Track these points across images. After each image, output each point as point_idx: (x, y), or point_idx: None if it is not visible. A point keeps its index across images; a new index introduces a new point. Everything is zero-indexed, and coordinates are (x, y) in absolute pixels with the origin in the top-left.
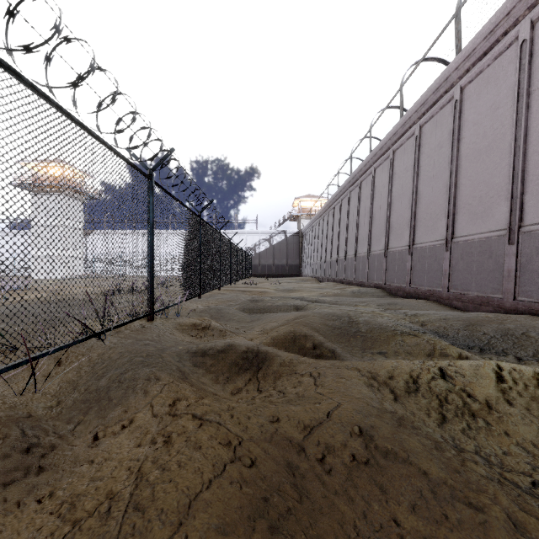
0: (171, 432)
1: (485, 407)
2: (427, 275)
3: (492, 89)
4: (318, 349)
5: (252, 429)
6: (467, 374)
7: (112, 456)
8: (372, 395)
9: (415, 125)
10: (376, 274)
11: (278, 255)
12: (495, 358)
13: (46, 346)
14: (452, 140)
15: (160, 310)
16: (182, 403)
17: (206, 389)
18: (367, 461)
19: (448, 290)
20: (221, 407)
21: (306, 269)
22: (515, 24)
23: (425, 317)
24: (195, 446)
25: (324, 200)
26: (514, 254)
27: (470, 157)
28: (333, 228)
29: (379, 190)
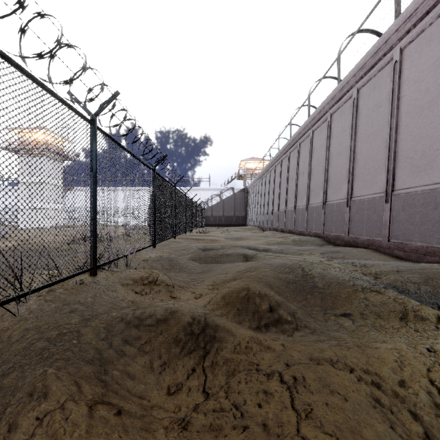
0: None
1: None
2: (366, 226)
3: (435, 46)
4: (276, 312)
5: None
6: None
7: None
8: (394, 436)
9: (353, 88)
10: (315, 225)
11: (227, 208)
12: None
13: None
14: (392, 98)
15: (106, 263)
16: None
17: (132, 389)
18: None
19: (388, 240)
20: None
21: (251, 220)
22: None
23: (377, 268)
24: None
25: (266, 161)
26: None
27: (411, 114)
28: (274, 185)
29: (317, 150)
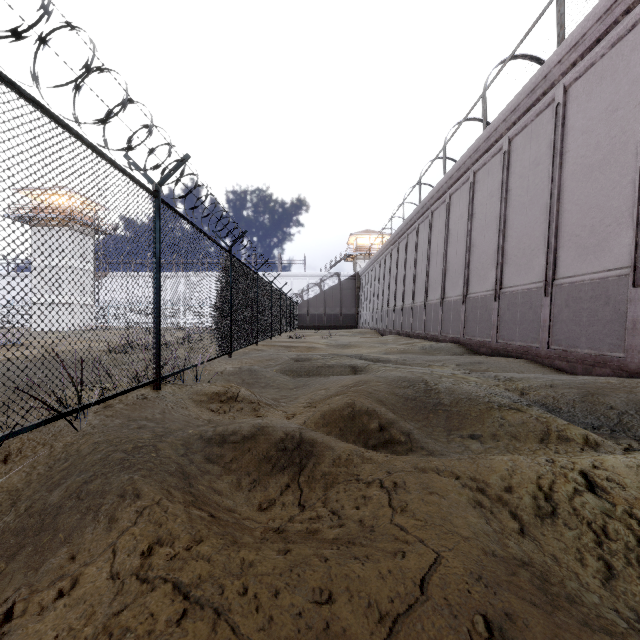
0: (126, 629)
1: None
2: (519, 327)
3: (608, 86)
4: (387, 431)
5: (280, 624)
6: (628, 484)
7: None
8: (486, 527)
9: (503, 138)
10: (452, 326)
11: (330, 303)
12: (636, 444)
13: None
14: (553, 154)
15: (171, 374)
16: (162, 553)
17: (220, 503)
18: None
19: (548, 347)
20: (228, 563)
21: (365, 320)
22: None
23: (525, 382)
24: None
25: (386, 236)
26: None
27: (577, 176)
28: (397, 270)
29: (455, 222)
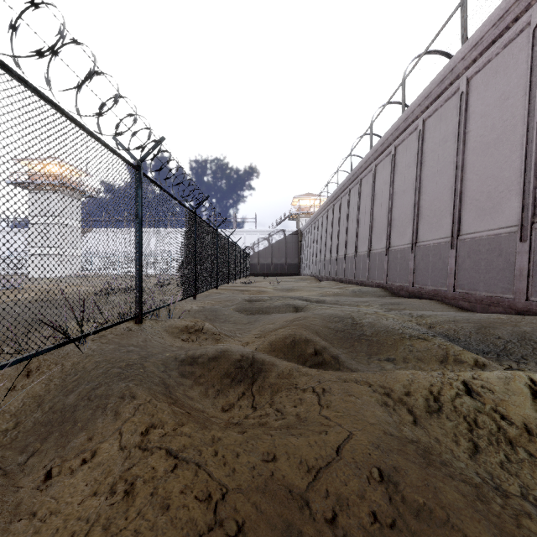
0: (136, 476)
1: (524, 432)
2: (431, 274)
3: (501, 79)
4: (320, 355)
5: (240, 472)
6: (497, 389)
7: (60, 507)
8: (388, 418)
9: (418, 119)
10: (377, 273)
11: (277, 254)
12: (515, 365)
13: (16, 353)
14: (458, 133)
15: (150, 311)
16: (156, 432)
17: (193, 405)
18: (393, 522)
19: (454, 290)
20: (203, 438)
21: (306, 268)
22: (527, 9)
23: (433, 318)
24: (162, 504)
25: (323, 198)
26: (526, 252)
27: (477, 151)
28: (332, 227)
29: (380, 187)
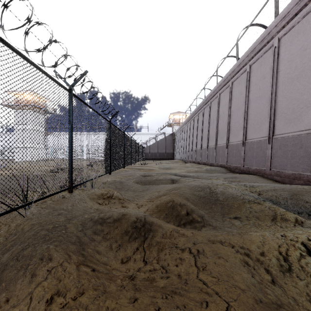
0: None
1: None
2: (255, 159)
3: (301, 37)
4: (191, 215)
5: None
6: None
7: None
8: (253, 280)
9: (246, 65)
10: (221, 159)
11: (160, 147)
12: None
13: None
14: (272, 72)
15: (79, 184)
16: (58, 302)
17: (99, 259)
18: None
19: (270, 169)
20: (98, 310)
21: (177, 155)
22: None
23: (260, 188)
24: None
25: (187, 114)
26: None
27: (285, 83)
28: (193, 131)
29: (222, 107)
